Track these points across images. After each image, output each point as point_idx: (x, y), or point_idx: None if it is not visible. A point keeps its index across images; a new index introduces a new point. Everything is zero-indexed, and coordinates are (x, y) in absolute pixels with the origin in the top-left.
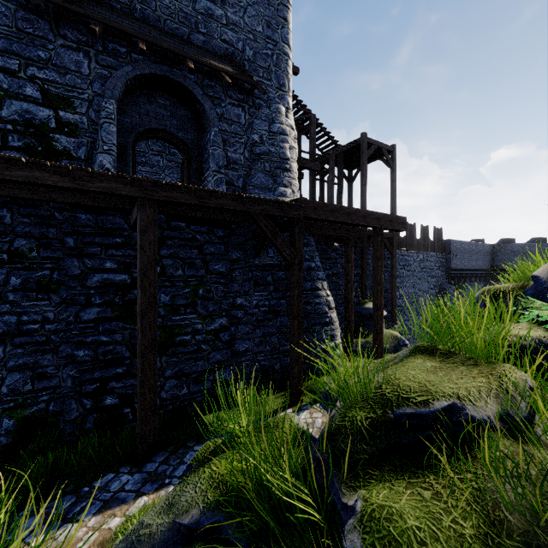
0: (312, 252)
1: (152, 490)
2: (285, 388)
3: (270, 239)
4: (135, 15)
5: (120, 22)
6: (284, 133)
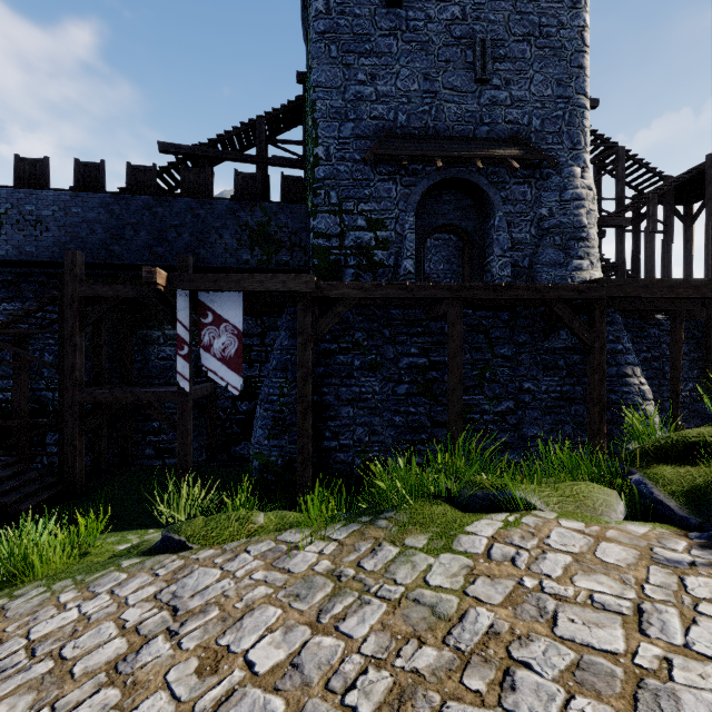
0: (619, 331)
1: None
2: None
3: (565, 323)
4: (429, 134)
5: (420, 148)
6: (579, 198)
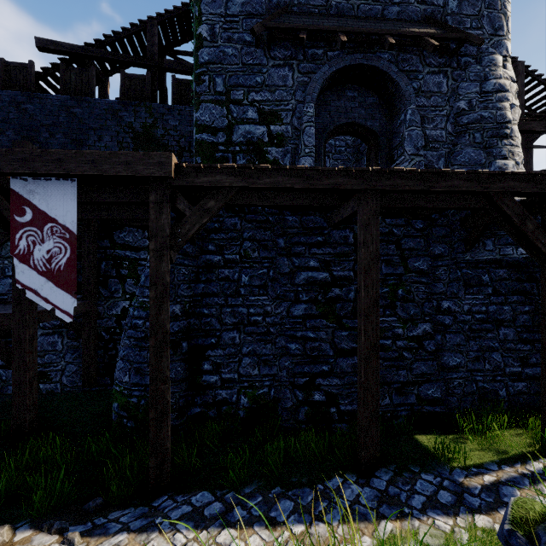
0: None
1: (393, 515)
2: (520, 424)
3: (514, 225)
4: (331, 13)
5: (321, 24)
6: (502, 89)
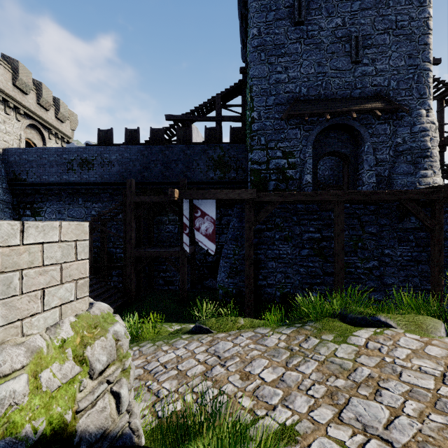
0: None
1: None
2: None
3: (413, 214)
4: (321, 98)
5: (315, 108)
6: (425, 129)
